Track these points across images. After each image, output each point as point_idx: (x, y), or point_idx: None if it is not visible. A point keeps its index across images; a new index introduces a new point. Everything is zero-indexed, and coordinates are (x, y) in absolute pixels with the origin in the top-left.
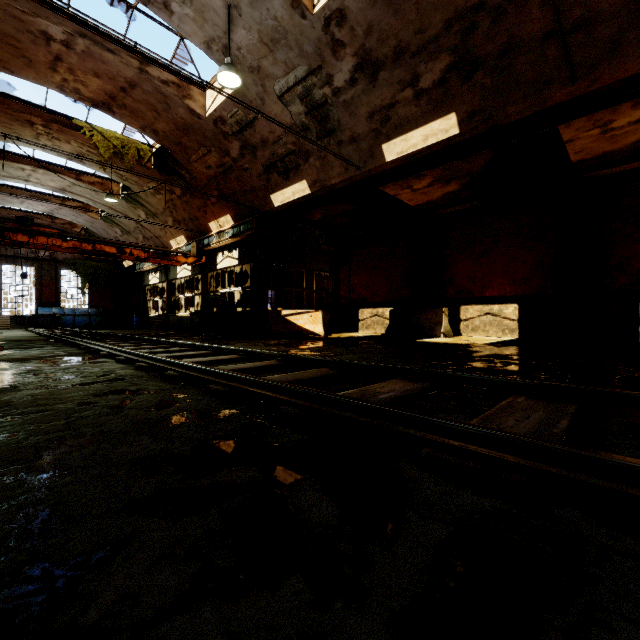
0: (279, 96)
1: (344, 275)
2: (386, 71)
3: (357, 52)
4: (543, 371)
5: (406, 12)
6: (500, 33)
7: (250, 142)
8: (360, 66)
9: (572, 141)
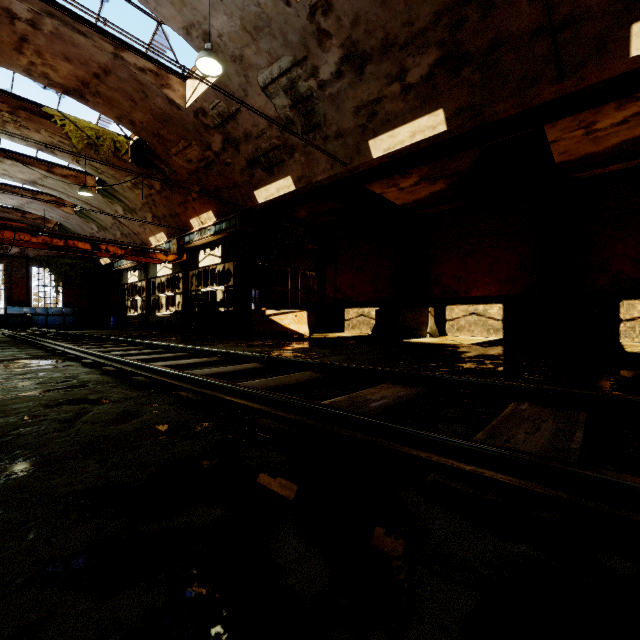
0: (263, 88)
1: (330, 274)
2: (373, 64)
3: (343, 43)
4: (536, 373)
5: (394, 3)
6: (489, 28)
7: (233, 135)
8: (346, 58)
9: (557, 142)
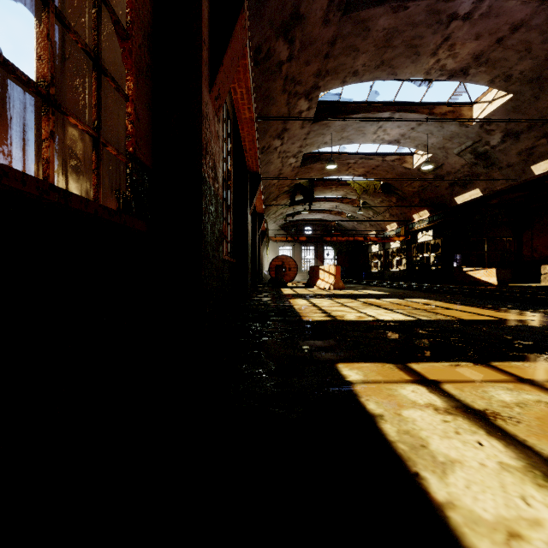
0: (456, 154)
1: (526, 238)
2: (524, 134)
3: (502, 131)
4: None
5: (530, 113)
6: None
7: (439, 174)
8: (506, 135)
9: None
